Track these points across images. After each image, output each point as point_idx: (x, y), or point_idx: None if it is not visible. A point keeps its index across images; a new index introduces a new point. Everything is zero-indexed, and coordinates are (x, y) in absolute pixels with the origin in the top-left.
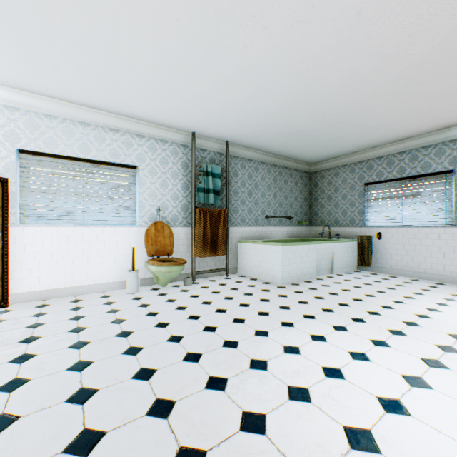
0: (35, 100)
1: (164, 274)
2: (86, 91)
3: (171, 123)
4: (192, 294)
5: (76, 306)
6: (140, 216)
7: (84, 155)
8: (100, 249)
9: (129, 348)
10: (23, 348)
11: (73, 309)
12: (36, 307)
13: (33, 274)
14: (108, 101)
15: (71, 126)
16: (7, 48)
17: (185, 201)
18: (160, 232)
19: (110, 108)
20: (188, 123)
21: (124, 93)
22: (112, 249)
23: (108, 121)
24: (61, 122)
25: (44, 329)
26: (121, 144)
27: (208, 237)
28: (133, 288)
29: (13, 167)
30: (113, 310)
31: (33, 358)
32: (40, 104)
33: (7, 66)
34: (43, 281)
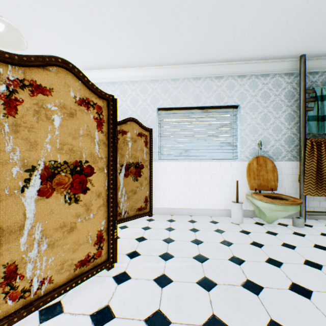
0: (166, 70)
1: (274, 212)
2: (200, 46)
3: (275, 53)
4: (314, 243)
5: (193, 227)
6: (240, 151)
7: (196, 104)
8: (207, 180)
9: (270, 322)
10: (162, 266)
11: (191, 230)
12: (167, 220)
13: (165, 195)
14: (216, 50)
15: (187, 83)
16: (152, 29)
17: (288, 133)
18: (261, 166)
19: (216, 57)
20: (298, 44)
21: (233, 33)
22: (216, 180)
23: (214, 71)
24: (181, 82)
25: (174, 247)
26: (224, 88)
27: (323, 173)
28: (237, 219)
29: (155, 121)
30: (225, 241)
31: (169, 285)
32: (169, 73)
33: (151, 47)
34: (170, 201)
